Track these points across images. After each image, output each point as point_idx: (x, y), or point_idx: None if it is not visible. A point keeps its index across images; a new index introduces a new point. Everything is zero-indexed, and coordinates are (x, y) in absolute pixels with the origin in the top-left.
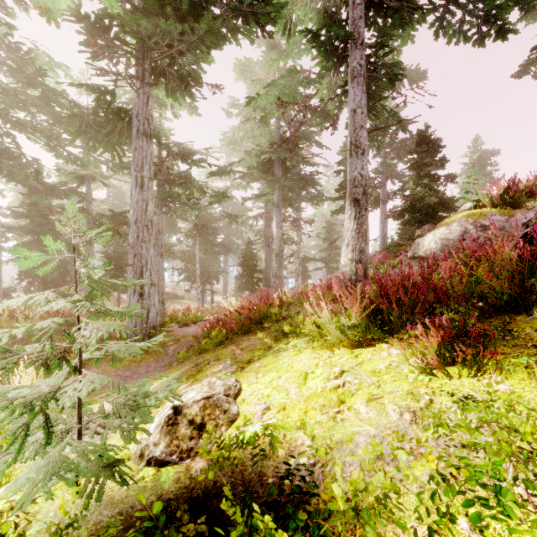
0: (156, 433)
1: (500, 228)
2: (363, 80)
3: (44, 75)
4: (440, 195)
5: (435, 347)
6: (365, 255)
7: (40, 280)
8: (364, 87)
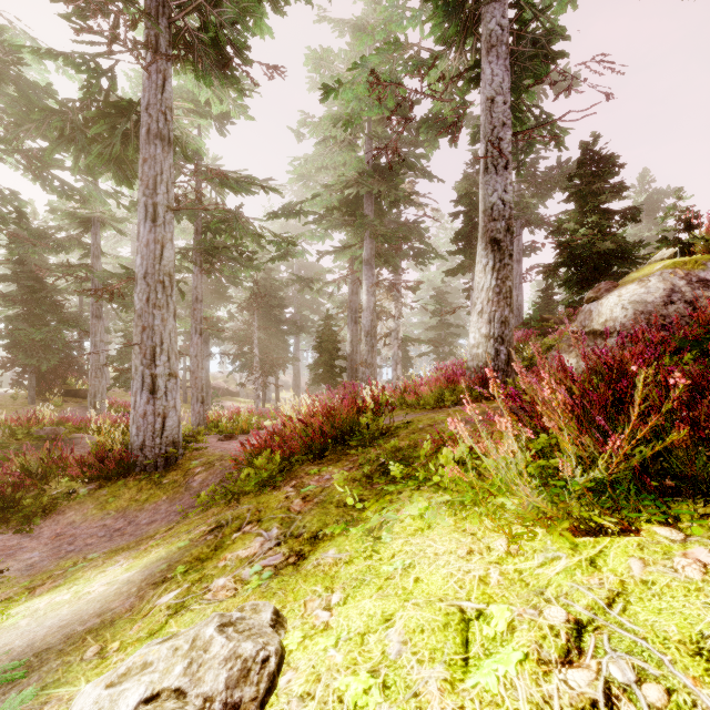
0: None
1: None
2: (506, 51)
3: (18, 62)
4: (619, 239)
5: None
6: (509, 328)
7: (32, 370)
8: (508, 62)
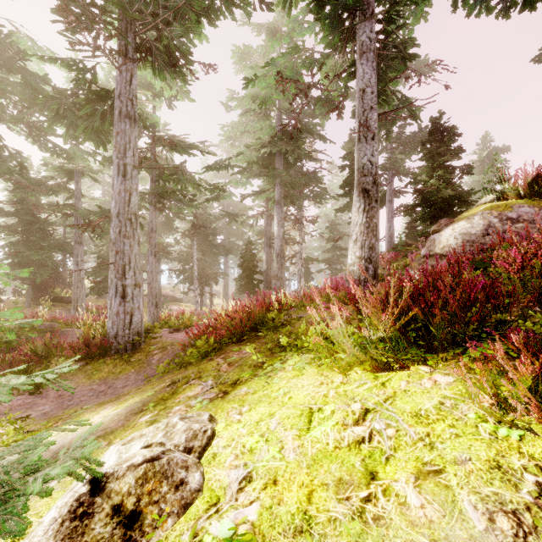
0: (47, 536)
1: (530, 221)
2: (373, 56)
3: (23, 58)
4: (457, 188)
5: (527, 382)
6: (375, 252)
7: (29, 282)
8: (374, 64)
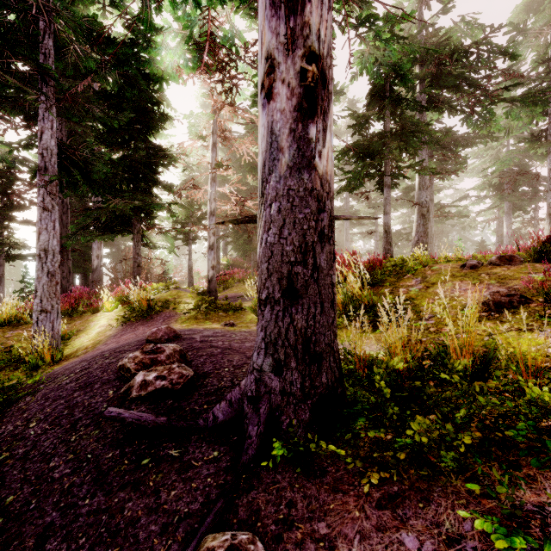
0: None
1: None
2: None
3: None
4: None
5: None
6: None
7: None
8: None
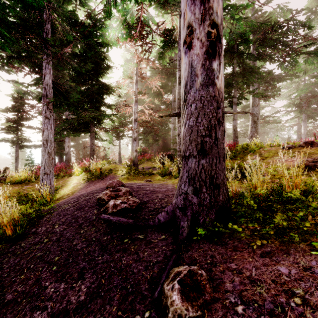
0: None
1: None
2: None
3: None
4: None
5: None
6: None
7: None
8: None
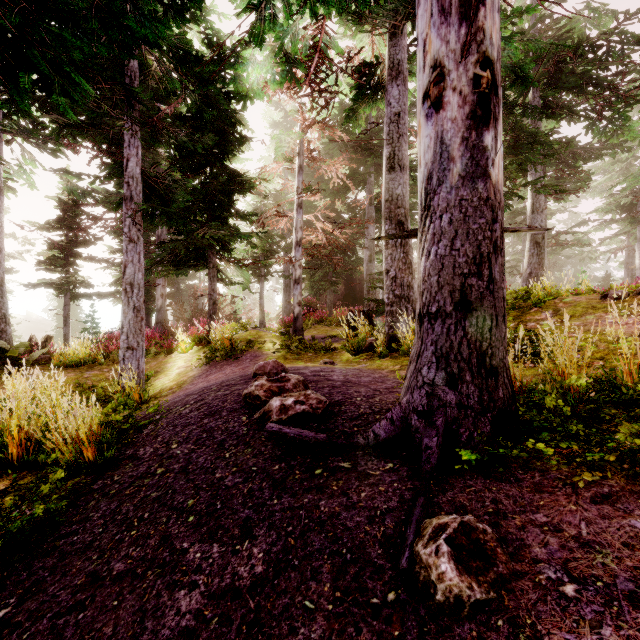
0: None
1: None
2: None
3: None
4: None
5: None
6: None
7: None
8: None
